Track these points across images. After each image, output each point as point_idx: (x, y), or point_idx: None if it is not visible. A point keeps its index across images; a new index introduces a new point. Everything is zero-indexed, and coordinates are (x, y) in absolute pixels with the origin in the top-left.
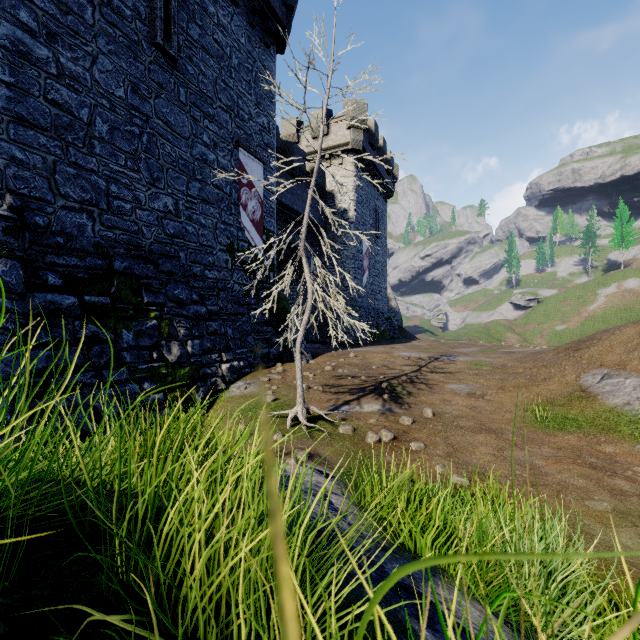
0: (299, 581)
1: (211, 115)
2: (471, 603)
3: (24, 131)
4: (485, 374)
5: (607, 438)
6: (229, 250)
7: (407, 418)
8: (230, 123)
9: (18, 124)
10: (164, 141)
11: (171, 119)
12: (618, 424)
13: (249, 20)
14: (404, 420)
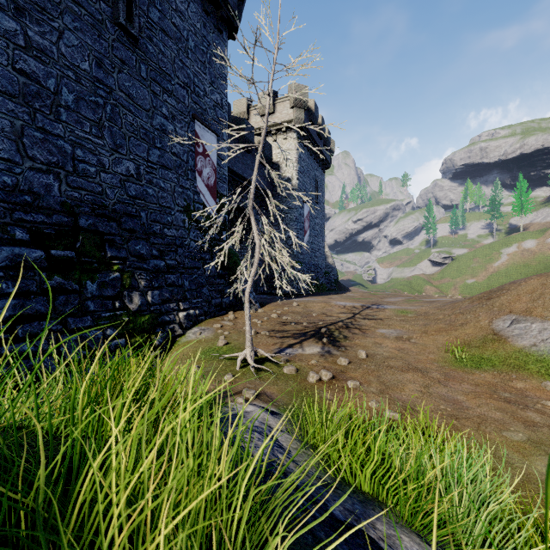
0: (239, 544)
1: (170, 90)
2: (409, 536)
3: None
4: (410, 320)
5: (518, 375)
6: (186, 211)
7: (344, 359)
8: (187, 98)
9: None
10: (126, 112)
11: (133, 92)
12: (526, 363)
13: (204, 8)
14: (341, 361)
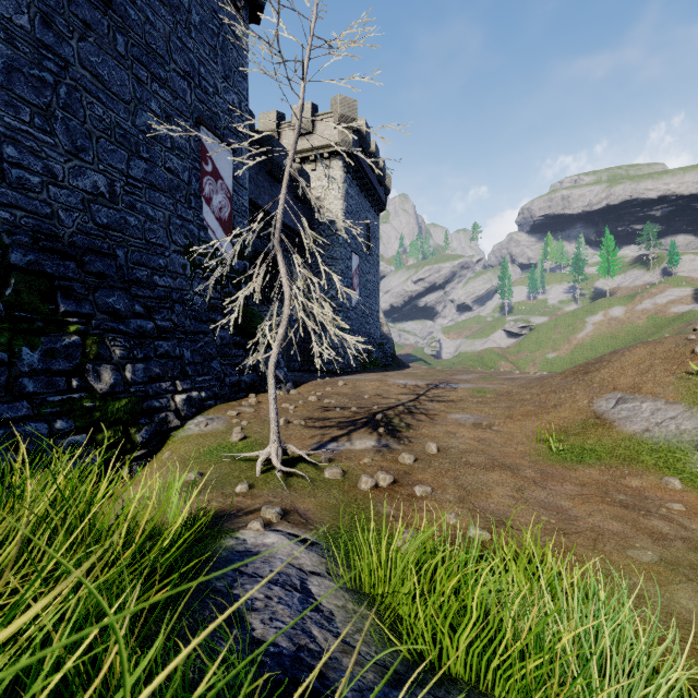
0: None
1: (162, 78)
2: None
3: None
4: (490, 402)
5: (631, 470)
6: (187, 252)
7: (408, 455)
8: (189, 94)
9: None
10: (93, 100)
11: (104, 73)
12: (640, 453)
13: None
14: (405, 458)
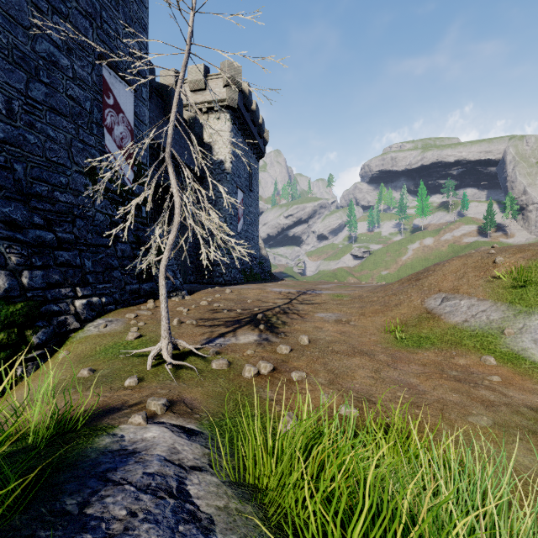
0: None
1: (64, 13)
2: None
3: None
4: (346, 303)
5: (457, 352)
6: (89, 174)
7: (285, 347)
8: (91, 32)
9: None
10: None
11: None
12: (462, 339)
13: None
14: (282, 349)
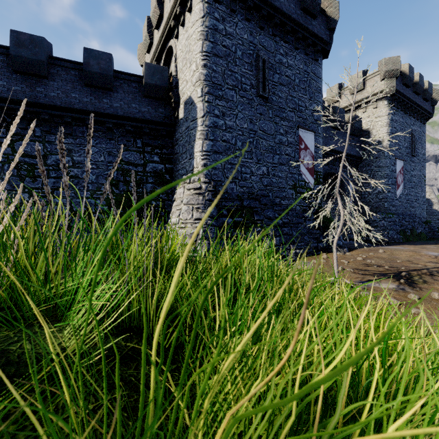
0: None
1: (284, 117)
2: None
3: (216, 156)
4: None
5: None
6: (293, 188)
7: (414, 295)
8: (294, 117)
9: (214, 154)
10: (262, 140)
11: (265, 128)
12: None
13: (305, 52)
14: (411, 296)
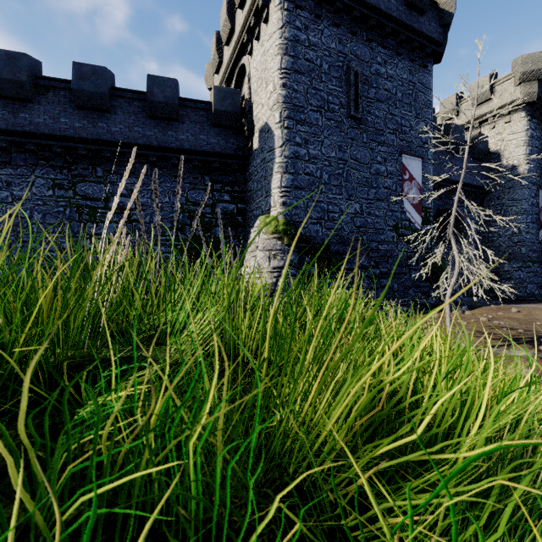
0: None
1: (382, 141)
2: None
3: (297, 192)
4: None
5: None
6: (394, 229)
7: None
8: (395, 140)
9: (295, 190)
10: (354, 171)
11: (358, 156)
12: None
13: (410, 58)
14: None
